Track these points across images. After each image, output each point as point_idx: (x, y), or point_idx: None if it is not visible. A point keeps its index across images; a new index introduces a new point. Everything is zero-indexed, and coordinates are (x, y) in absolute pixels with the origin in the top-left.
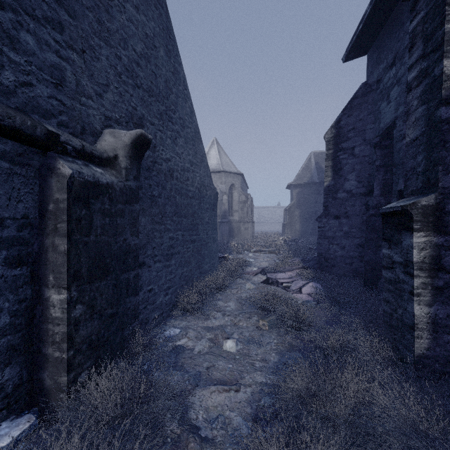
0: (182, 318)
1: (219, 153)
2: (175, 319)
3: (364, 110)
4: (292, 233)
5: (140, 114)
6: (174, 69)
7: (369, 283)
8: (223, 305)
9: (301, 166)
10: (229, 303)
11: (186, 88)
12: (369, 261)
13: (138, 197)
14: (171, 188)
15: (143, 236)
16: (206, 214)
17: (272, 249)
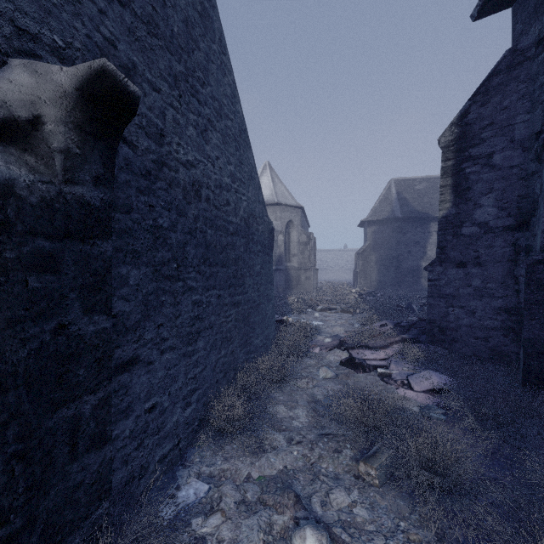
0: (215, 447)
1: (273, 181)
2: (202, 450)
3: (511, 92)
4: (367, 283)
5: (127, 60)
6: (203, 9)
7: (533, 377)
8: (286, 415)
9: (379, 198)
10: (296, 410)
11: (225, 53)
12: (533, 339)
13: (111, 225)
14: (197, 216)
15: (135, 306)
16: (257, 261)
17: (345, 307)
